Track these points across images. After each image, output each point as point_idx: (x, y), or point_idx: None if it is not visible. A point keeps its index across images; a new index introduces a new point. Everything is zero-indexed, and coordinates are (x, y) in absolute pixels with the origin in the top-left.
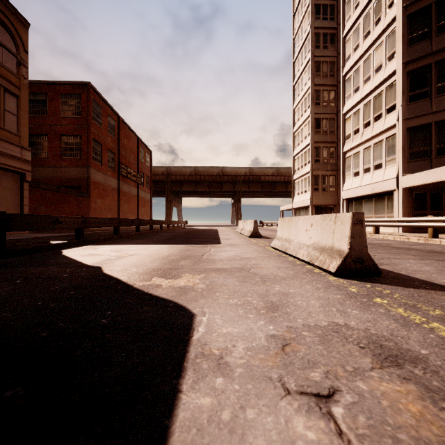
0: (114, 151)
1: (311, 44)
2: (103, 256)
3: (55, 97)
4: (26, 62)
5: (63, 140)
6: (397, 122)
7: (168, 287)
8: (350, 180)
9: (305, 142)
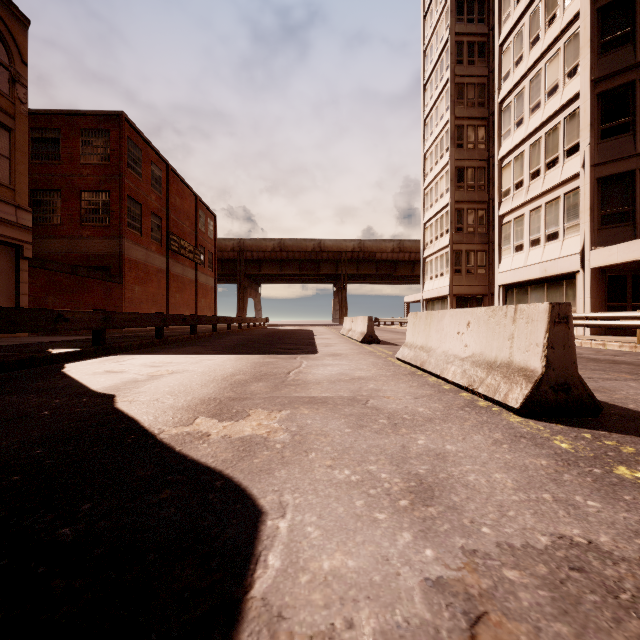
0: (160, 215)
1: (451, 58)
2: (126, 374)
3: (72, 134)
4: (25, 78)
5: (84, 198)
6: (582, 170)
7: (221, 439)
8: (510, 257)
9: (441, 203)
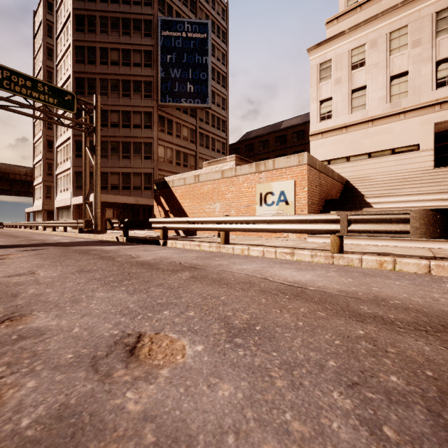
0: None
1: (43, 78)
2: None
3: None
4: None
5: None
6: (71, 166)
7: None
8: (59, 195)
9: (40, 156)
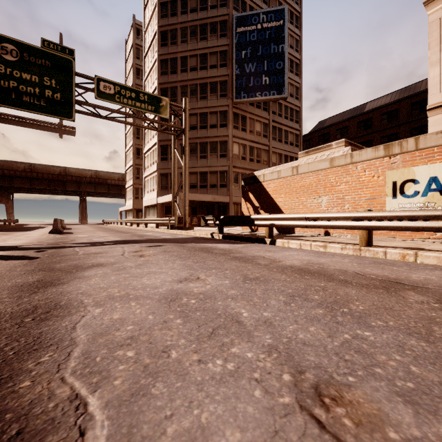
0: None
1: None
2: None
3: None
4: None
5: None
6: (157, 169)
7: None
8: (146, 195)
9: (131, 163)
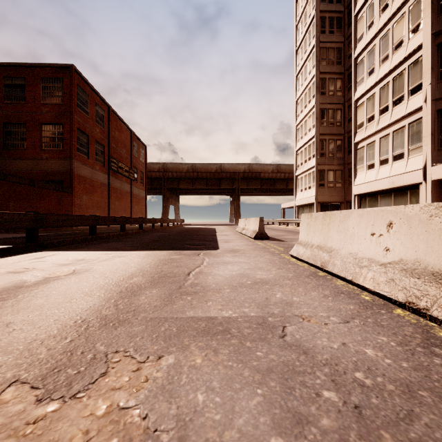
0: (103, 143)
1: (317, 29)
2: (21, 276)
3: (34, 82)
4: None
5: (44, 130)
6: (424, 104)
7: None
8: (363, 173)
9: (309, 135)
